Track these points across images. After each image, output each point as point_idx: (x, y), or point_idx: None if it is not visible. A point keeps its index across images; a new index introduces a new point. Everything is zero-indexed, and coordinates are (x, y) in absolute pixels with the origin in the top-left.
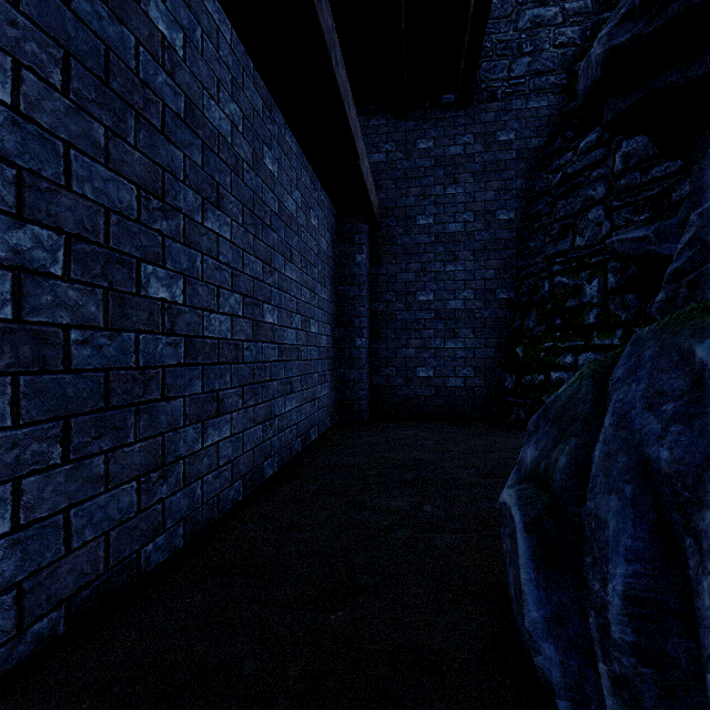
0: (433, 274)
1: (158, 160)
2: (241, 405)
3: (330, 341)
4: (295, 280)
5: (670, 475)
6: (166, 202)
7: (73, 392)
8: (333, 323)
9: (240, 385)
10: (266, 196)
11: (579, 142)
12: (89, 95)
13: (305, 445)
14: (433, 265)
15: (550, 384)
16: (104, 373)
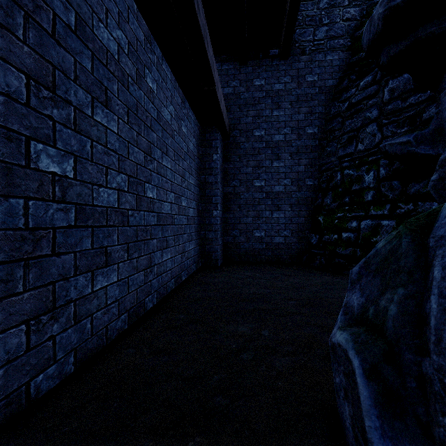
0: (264, 168)
1: (48, 58)
2: (126, 257)
3: (195, 212)
4: (170, 168)
5: None
6: (57, 94)
7: None
8: (197, 200)
9: (125, 242)
10: (147, 105)
11: (359, 82)
12: None
13: (177, 284)
14: (264, 162)
15: (342, 241)
16: None
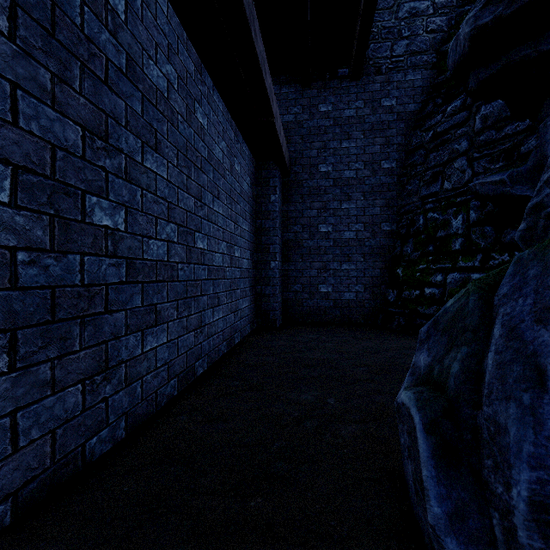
0: (331, 211)
1: (101, 106)
2: (176, 316)
3: (250, 263)
4: (222, 213)
5: None
6: (110, 143)
7: (20, 307)
8: (252, 249)
9: (175, 299)
10: (198, 144)
11: (446, 107)
12: (35, 43)
13: (230, 347)
14: (331, 204)
15: (424, 298)
16: (51, 290)
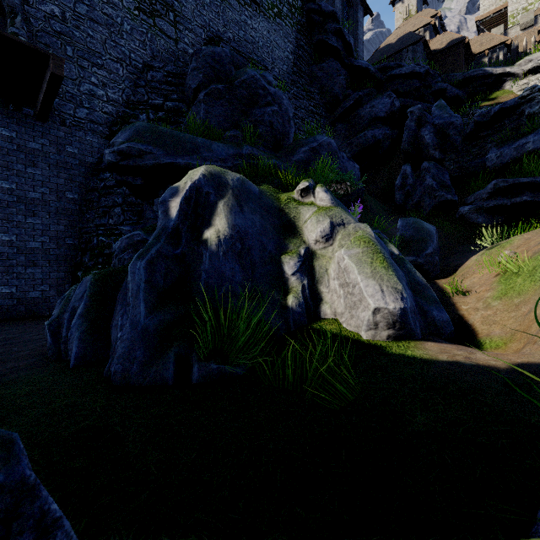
0: (15, 223)
1: None
2: None
3: None
4: None
5: (77, 306)
6: None
7: None
8: None
9: None
10: None
11: None
12: None
13: None
14: (15, 217)
15: None
16: None
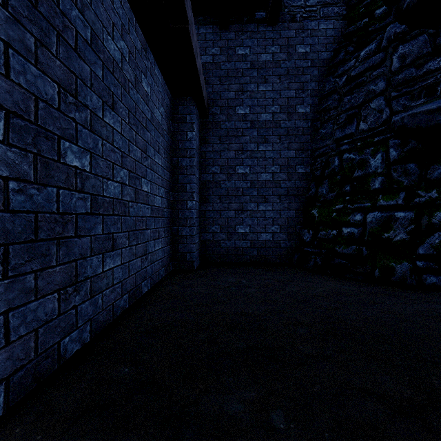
0: (249, 152)
1: None
2: (0, 273)
3: (164, 202)
4: (120, 132)
5: None
6: None
7: None
8: (168, 187)
9: None
10: (68, 8)
11: (358, 54)
12: None
13: (135, 299)
14: (249, 146)
15: (342, 237)
16: None
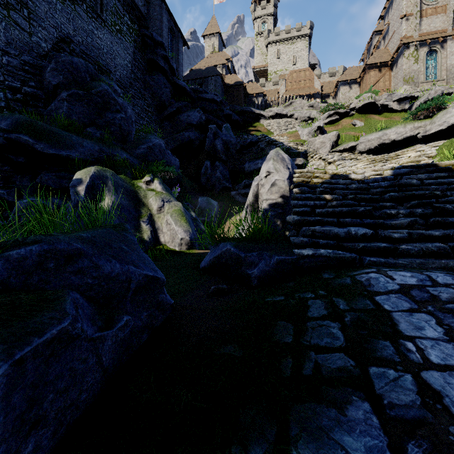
0: None
1: None
2: None
3: None
4: None
5: None
6: None
7: None
8: None
9: None
10: None
11: None
12: None
13: None
14: None
15: None
16: None
